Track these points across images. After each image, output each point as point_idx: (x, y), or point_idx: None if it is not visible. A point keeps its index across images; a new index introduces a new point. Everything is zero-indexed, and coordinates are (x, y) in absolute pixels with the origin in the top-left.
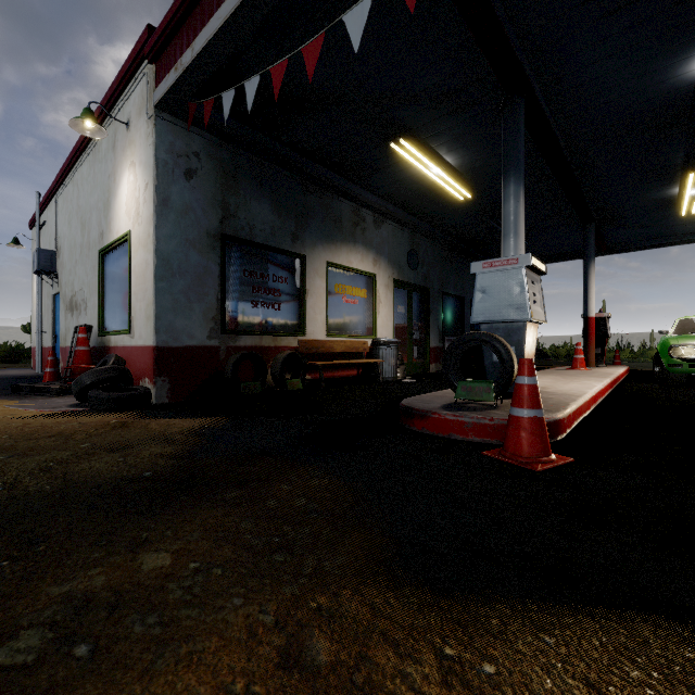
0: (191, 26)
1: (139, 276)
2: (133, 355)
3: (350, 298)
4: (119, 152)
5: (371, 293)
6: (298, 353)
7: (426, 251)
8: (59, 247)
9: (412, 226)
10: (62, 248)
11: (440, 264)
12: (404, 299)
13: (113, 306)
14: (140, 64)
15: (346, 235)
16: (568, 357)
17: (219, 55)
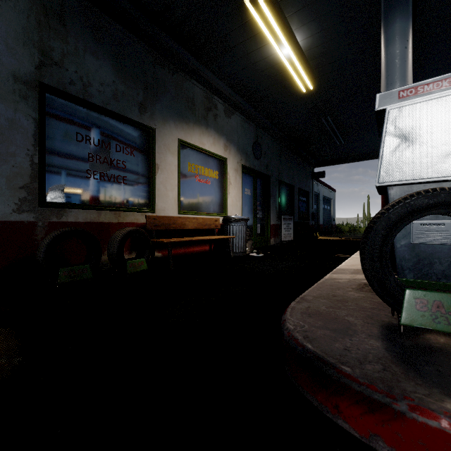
0: None
1: None
2: None
3: (202, 177)
4: None
5: (222, 175)
6: (142, 230)
7: (267, 145)
8: None
9: (257, 120)
10: None
11: (277, 157)
12: (250, 183)
13: None
14: None
15: (199, 117)
16: (349, 232)
17: None
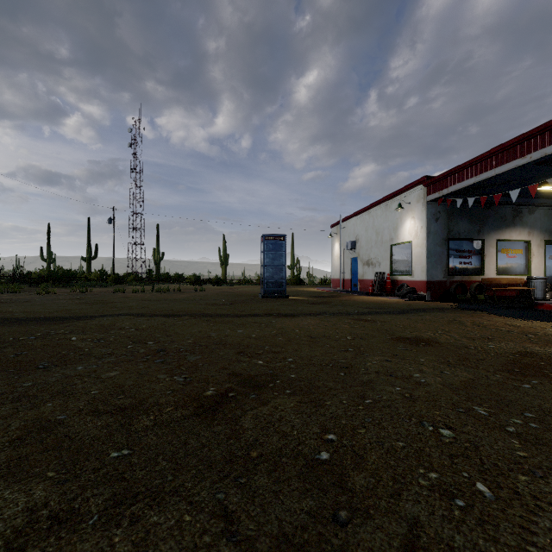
0: (446, 182)
1: (417, 257)
2: (413, 283)
3: (511, 255)
4: (404, 212)
5: (526, 251)
6: (482, 284)
7: None
8: (357, 239)
9: None
10: (360, 239)
11: None
12: None
13: (398, 265)
14: (418, 185)
15: (508, 223)
16: None
17: (458, 191)
